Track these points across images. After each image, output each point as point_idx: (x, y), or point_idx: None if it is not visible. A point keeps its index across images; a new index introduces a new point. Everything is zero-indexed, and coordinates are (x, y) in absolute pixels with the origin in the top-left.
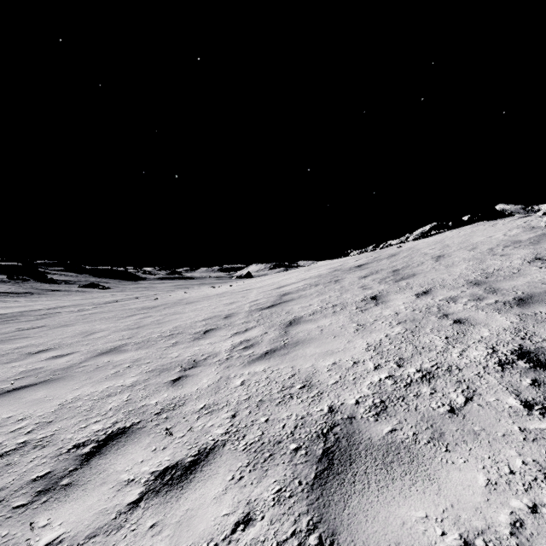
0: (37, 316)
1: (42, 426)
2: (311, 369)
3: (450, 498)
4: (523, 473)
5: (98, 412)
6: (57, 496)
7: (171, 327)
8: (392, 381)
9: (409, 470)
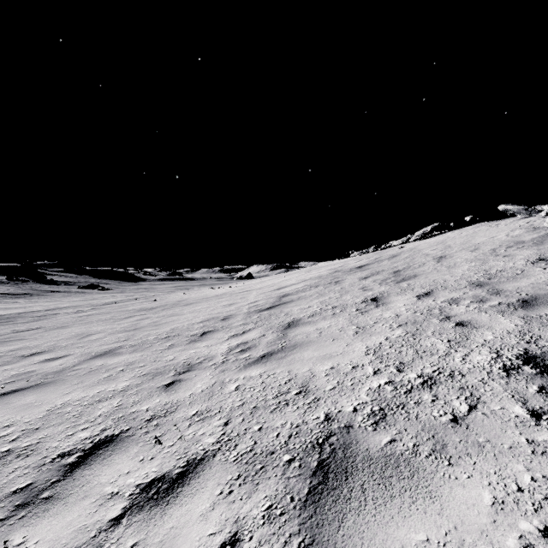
0: (34, 318)
1: (28, 434)
2: (308, 374)
3: (454, 519)
4: (532, 491)
5: (87, 418)
6: (36, 510)
7: (168, 329)
8: (391, 387)
9: (409, 486)
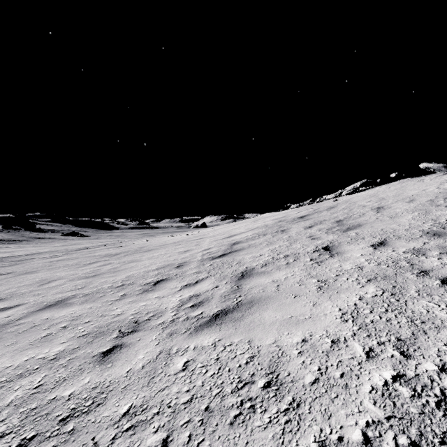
0: (12, 262)
1: None
2: (275, 349)
3: None
4: None
5: None
6: None
7: (125, 276)
8: (408, 390)
9: None
